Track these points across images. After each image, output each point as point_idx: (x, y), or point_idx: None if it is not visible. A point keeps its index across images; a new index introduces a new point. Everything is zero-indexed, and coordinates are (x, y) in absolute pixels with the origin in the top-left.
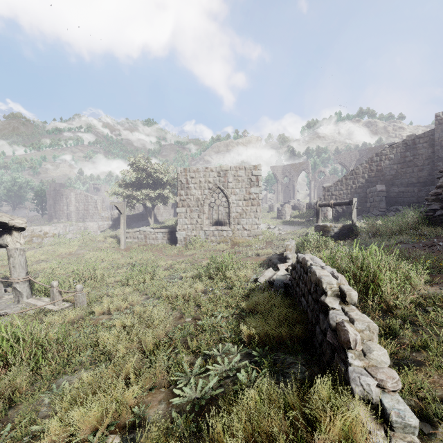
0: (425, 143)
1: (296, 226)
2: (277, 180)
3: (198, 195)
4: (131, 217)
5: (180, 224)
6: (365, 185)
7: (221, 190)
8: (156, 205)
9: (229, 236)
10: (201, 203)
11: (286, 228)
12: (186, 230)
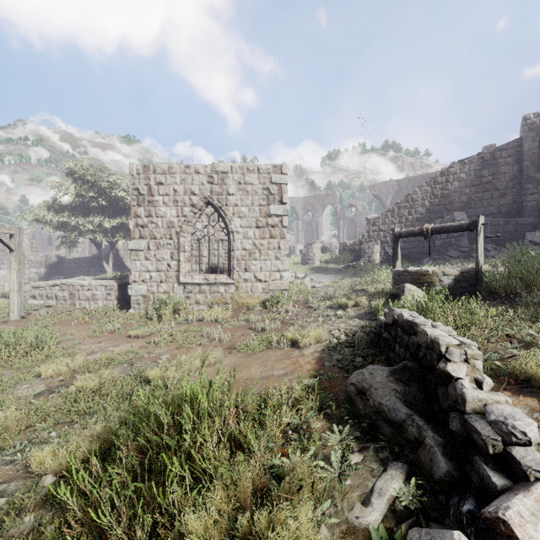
0: (509, 157)
1: (333, 275)
2: (297, 215)
3: (171, 217)
4: (79, 262)
5: (136, 271)
6: (425, 217)
7: (215, 209)
8: (116, 242)
9: (229, 292)
10: (176, 231)
11: (320, 277)
12: (148, 282)
